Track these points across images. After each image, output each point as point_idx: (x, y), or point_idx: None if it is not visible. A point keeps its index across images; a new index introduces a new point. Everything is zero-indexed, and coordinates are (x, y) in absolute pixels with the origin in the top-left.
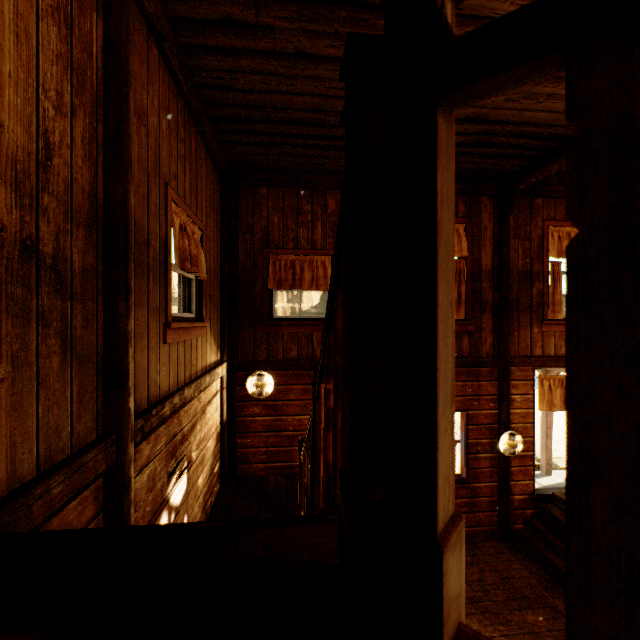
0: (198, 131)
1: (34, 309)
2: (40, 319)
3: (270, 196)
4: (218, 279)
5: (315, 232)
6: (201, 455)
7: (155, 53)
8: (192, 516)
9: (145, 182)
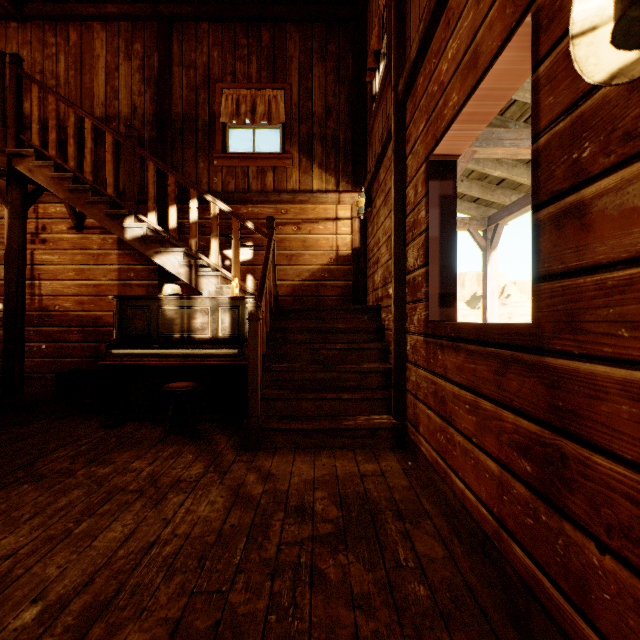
0: (275, 23)
1: None
2: None
3: None
4: (344, 118)
5: None
6: (286, 254)
7: (205, 27)
8: None
9: (194, 93)
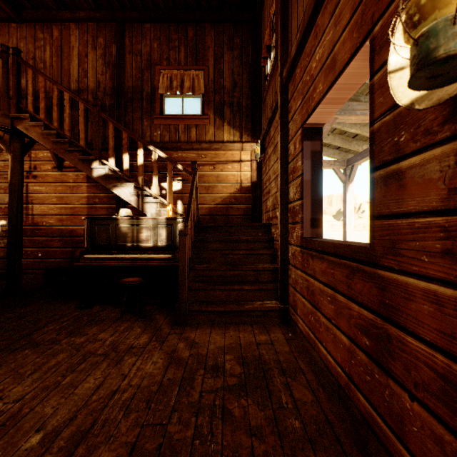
0: (197, 23)
1: None
2: None
3: None
4: (245, 90)
5: None
6: (205, 185)
7: (148, 26)
8: None
9: (140, 73)
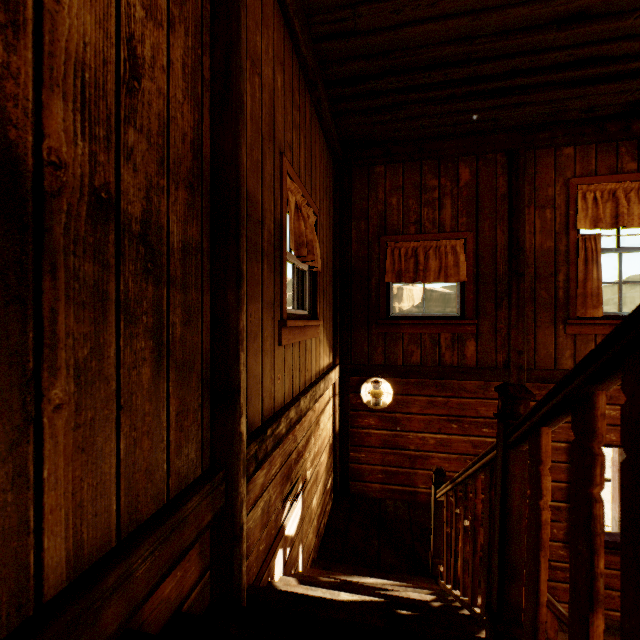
0: (312, 101)
1: (112, 296)
2: (122, 311)
3: (387, 175)
4: (330, 273)
5: (443, 211)
6: (315, 472)
7: None
8: (306, 544)
9: (259, 145)
